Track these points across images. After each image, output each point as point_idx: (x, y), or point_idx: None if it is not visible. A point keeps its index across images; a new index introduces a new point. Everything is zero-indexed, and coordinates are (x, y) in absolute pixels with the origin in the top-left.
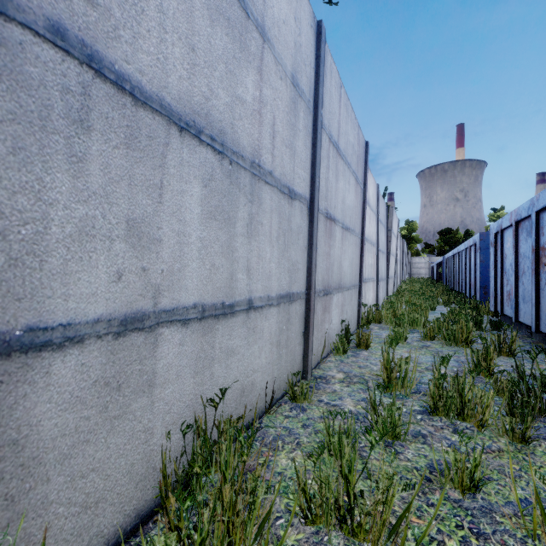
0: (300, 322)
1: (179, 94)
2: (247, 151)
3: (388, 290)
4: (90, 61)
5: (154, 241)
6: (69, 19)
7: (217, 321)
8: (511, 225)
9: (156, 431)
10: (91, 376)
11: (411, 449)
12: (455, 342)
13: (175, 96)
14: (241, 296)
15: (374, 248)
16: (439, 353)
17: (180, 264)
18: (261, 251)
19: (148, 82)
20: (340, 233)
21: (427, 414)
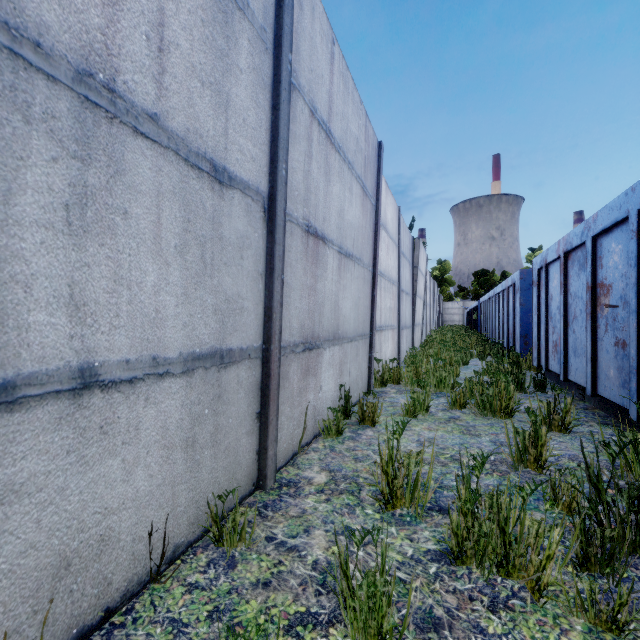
0: (250, 396)
1: None
2: (60, 40)
3: (414, 340)
4: None
5: None
6: None
7: None
8: (558, 258)
9: None
10: None
11: None
12: (492, 412)
13: None
14: (44, 362)
15: (394, 287)
16: (471, 429)
17: None
18: (125, 268)
19: None
20: (336, 260)
21: (448, 560)
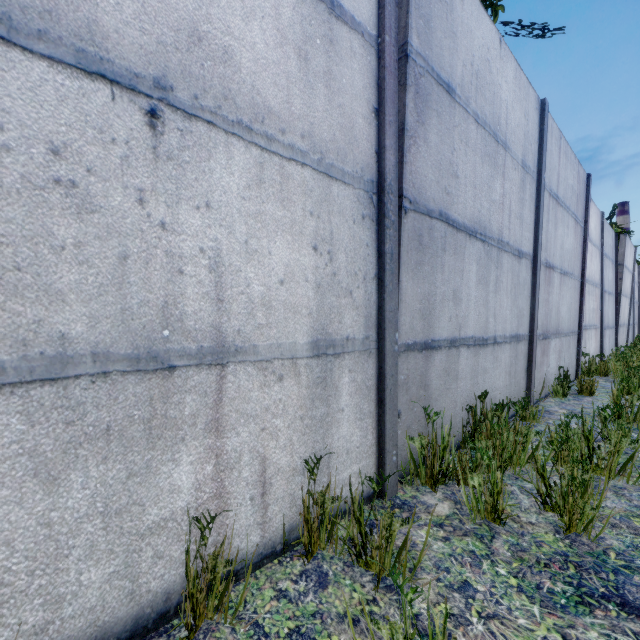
0: (524, 359)
1: (470, 216)
2: (496, 234)
3: (618, 341)
4: (446, 220)
5: (460, 300)
6: (443, 206)
7: (480, 348)
8: None
9: (458, 404)
10: (442, 366)
11: None
12: None
13: (468, 219)
14: (490, 333)
15: (596, 290)
16: None
17: (467, 312)
18: (501, 302)
19: (460, 218)
20: (558, 279)
21: None
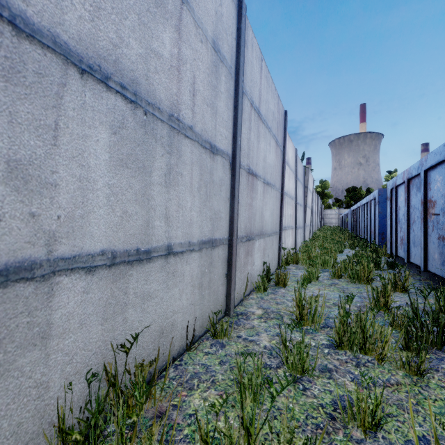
0: (223, 265)
1: (79, 34)
2: (165, 104)
3: (305, 236)
4: None
5: (47, 185)
6: None
7: (130, 267)
8: (404, 182)
9: (53, 384)
10: None
11: (318, 384)
12: (359, 280)
13: (74, 36)
14: (158, 242)
15: (292, 201)
16: (345, 290)
17: (83, 211)
18: (181, 200)
19: (35, 14)
20: (262, 187)
21: (334, 347)
